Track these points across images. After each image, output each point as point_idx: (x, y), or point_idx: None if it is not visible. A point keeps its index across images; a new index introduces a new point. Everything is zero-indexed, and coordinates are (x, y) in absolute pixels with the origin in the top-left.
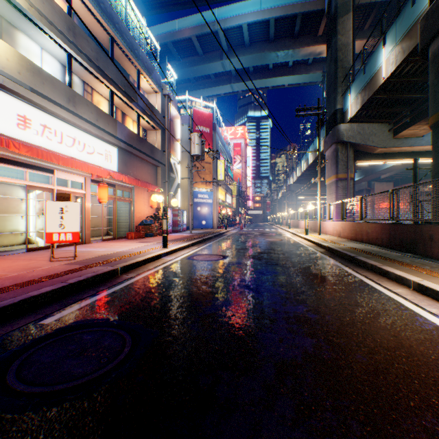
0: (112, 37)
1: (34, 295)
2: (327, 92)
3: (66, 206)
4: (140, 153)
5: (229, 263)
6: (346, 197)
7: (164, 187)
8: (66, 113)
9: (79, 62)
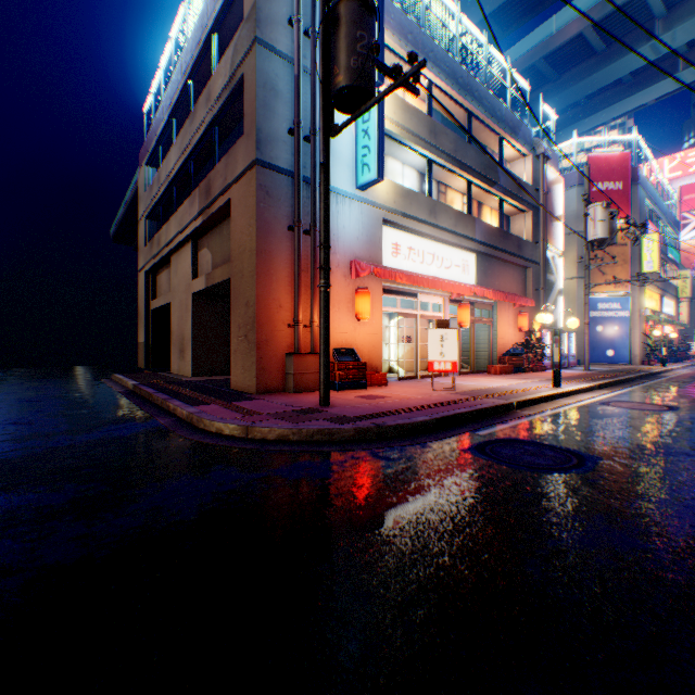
0: (468, 113)
1: (459, 412)
2: None
3: (444, 333)
4: (502, 254)
5: (682, 416)
6: None
7: (536, 298)
8: (427, 228)
9: (437, 163)
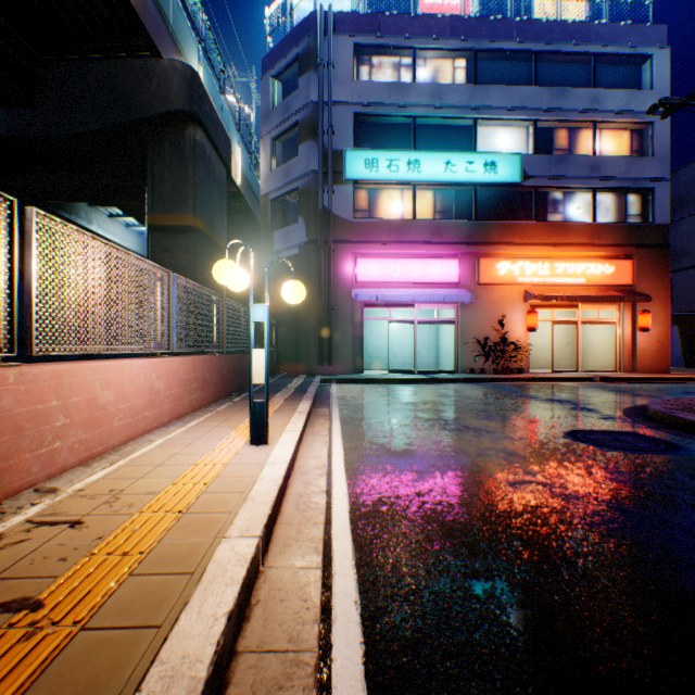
0: None
1: None
2: None
3: None
4: None
5: None
6: None
7: None
8: None
9: None
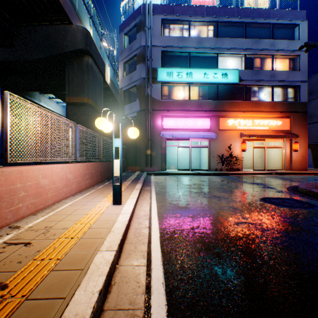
0: None
1: None
2: None
3: None
4: None
5: None
6: None
7: None
8: None
9: None
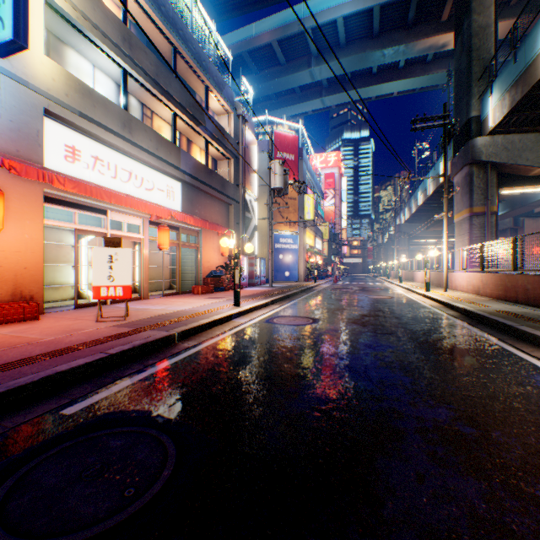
0: (174, 47)
1: (61, 370)
2: (456, 96)
3: (115, 253)
4: (209, 189)
5: (321, 329)
6: (484, 238)
7: (238, 230)
8: (121, 141)
9: (136, 79)
